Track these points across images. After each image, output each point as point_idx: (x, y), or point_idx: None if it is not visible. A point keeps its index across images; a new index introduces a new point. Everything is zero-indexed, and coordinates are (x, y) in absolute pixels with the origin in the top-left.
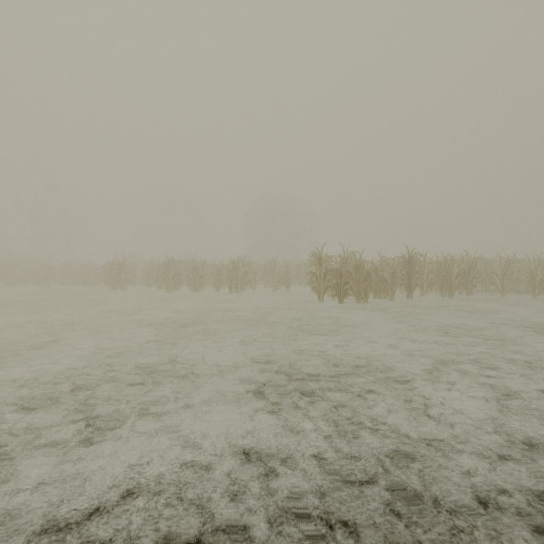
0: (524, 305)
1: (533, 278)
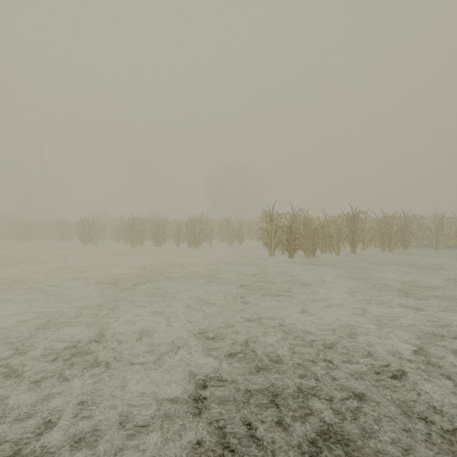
0: None
1: None
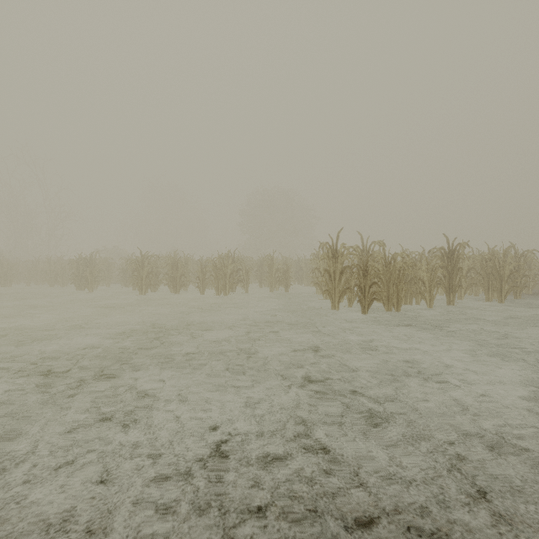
0: None
1: None
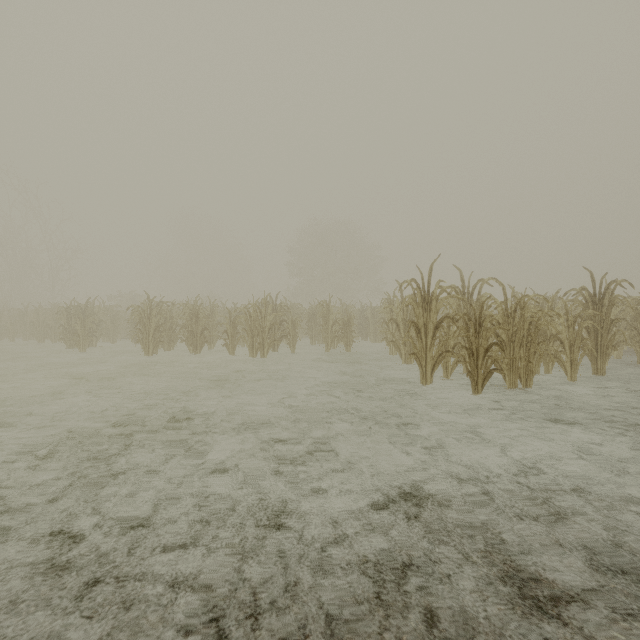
0: None
1: None
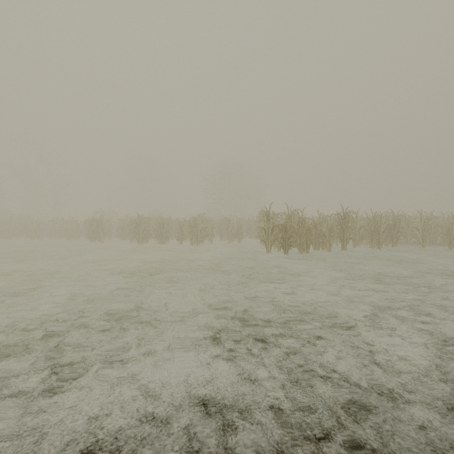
0: (443, 255)
1: (449, 232)
